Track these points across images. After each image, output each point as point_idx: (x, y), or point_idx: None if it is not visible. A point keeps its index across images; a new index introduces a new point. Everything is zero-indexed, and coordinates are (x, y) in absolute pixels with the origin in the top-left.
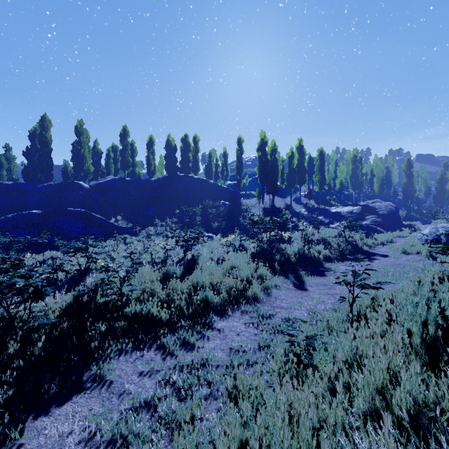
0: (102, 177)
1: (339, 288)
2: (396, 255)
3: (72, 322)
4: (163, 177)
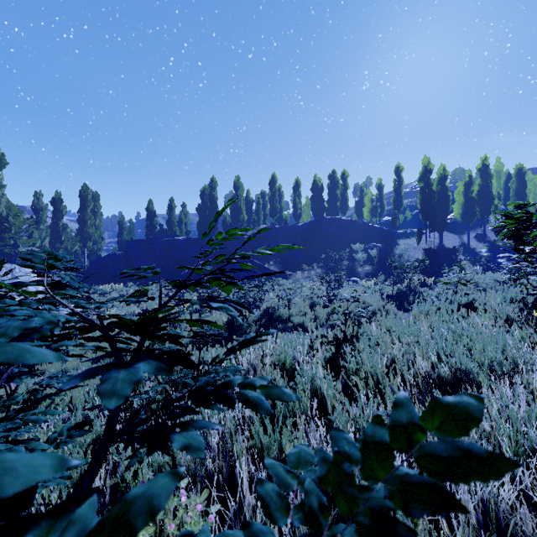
0: (254, 224)
1: None
2: None
3: (266, 319)
4: (310, 222)
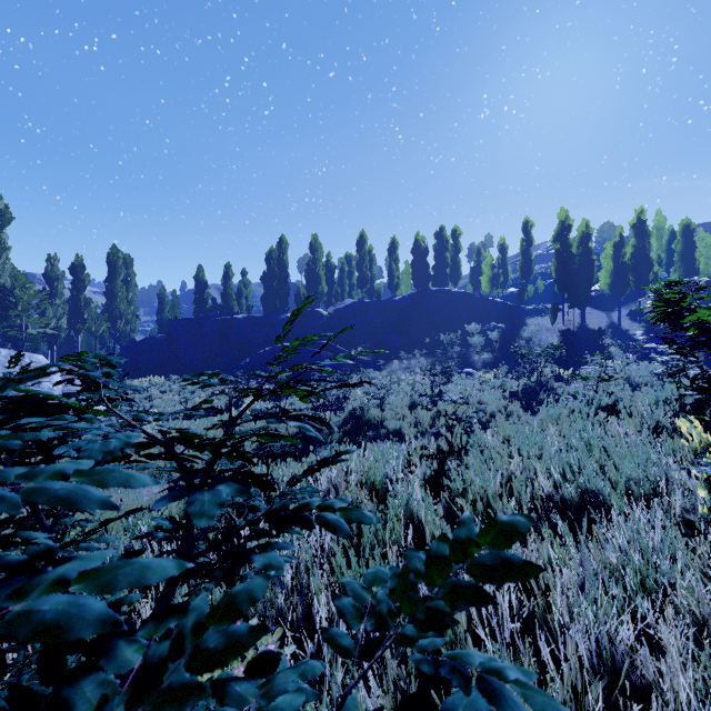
0: (336, 298)
1: None
2: None
3: (352, 424)
4: (410, 295)
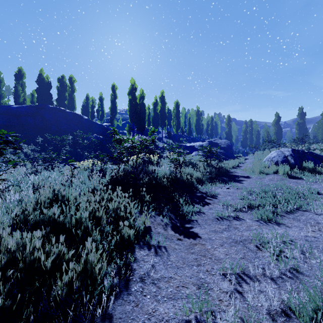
0: None
1: (241, 225)
2: (256, 176)
3: None
4: (28, 106)
